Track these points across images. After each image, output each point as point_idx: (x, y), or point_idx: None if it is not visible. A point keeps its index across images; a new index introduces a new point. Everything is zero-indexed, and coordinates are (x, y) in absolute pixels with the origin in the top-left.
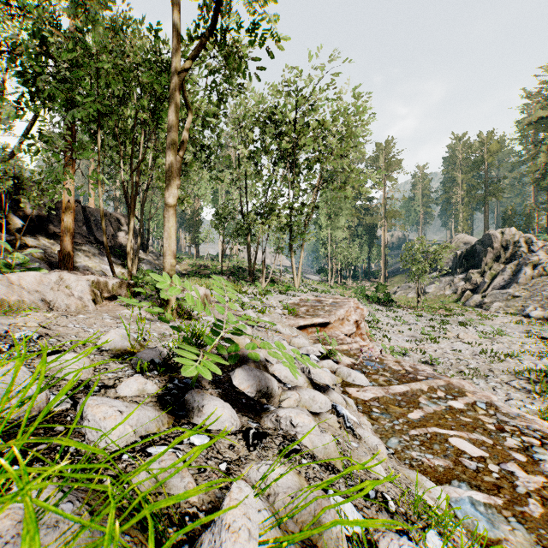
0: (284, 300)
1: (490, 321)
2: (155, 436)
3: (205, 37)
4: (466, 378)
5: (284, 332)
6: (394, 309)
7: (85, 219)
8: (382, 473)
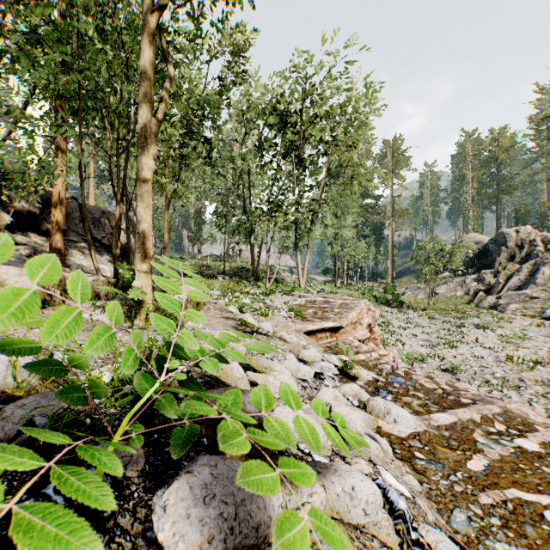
0: (289, 302)
1: (508, 324)
2: None
3: None
4: (494, 389)
5: (290, 340)
6: (404, 311)
7: (82, 217)
8: None
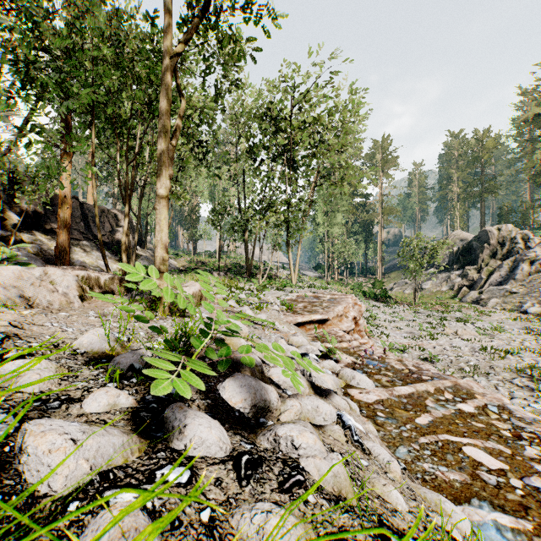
0: (282, 297)
1: (487, 317)
2: (88, 507)
3: (199, 17)
4: (466, 375)
5: (282, 330)
6: (391, 305)
7: (82, 215)
8: (399, 501)
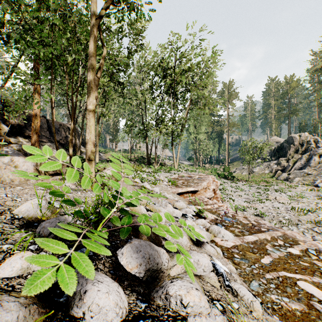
0: (168, 176)
1: (294, 189)
2: None
3: None
4: (284, 225)
5: (169, 197)
6: (234, 182)
7: (48, 127)
8: None
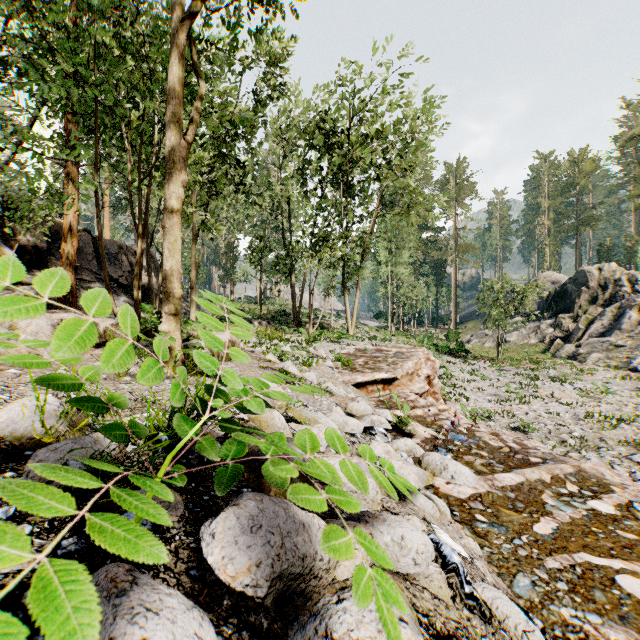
0: (336, 350)
1: (589, 376)
2: None
3: None
4: (571, 450)
5: (337, 393)
6: (469, 361)
7: (95, 252)
8: None
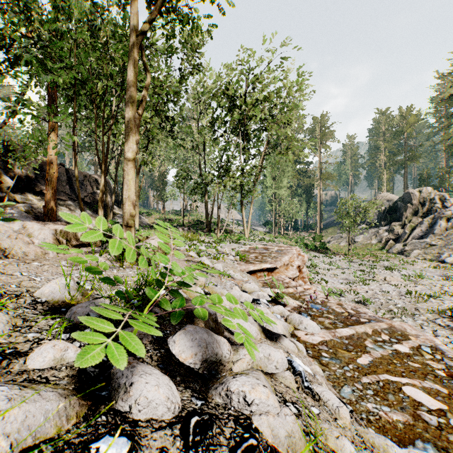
0: (236, 248)
1: (411, 266)
2: None
3: None
4: (395, 316)
5: (236, 277)
6: (329, 256)
7: (68, 180)
8: None
